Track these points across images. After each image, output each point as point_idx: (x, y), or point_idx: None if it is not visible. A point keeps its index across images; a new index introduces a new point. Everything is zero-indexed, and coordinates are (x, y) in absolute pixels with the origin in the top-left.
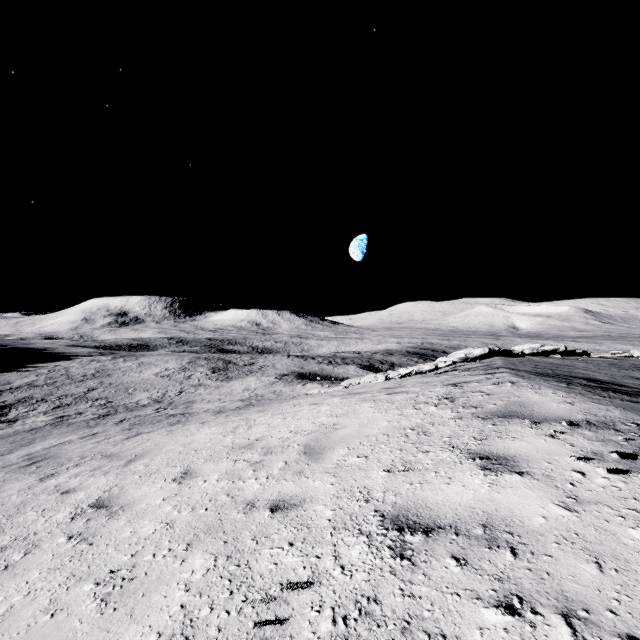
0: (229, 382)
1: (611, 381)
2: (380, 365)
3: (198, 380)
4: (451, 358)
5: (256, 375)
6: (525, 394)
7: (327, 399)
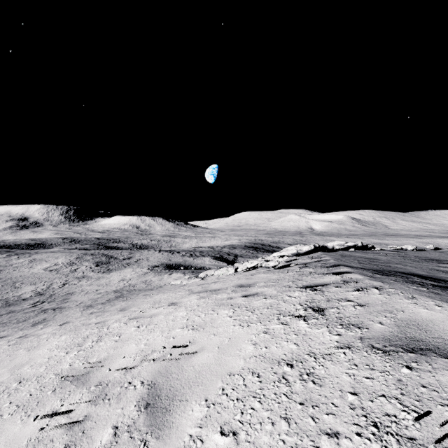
0: (109, 273)
1: (433, 276)
2: (227, 256)
3: (82, 273)
4: (284, 253)
5: (132, 267)
6: (407, 307)
7: (185, 297)
